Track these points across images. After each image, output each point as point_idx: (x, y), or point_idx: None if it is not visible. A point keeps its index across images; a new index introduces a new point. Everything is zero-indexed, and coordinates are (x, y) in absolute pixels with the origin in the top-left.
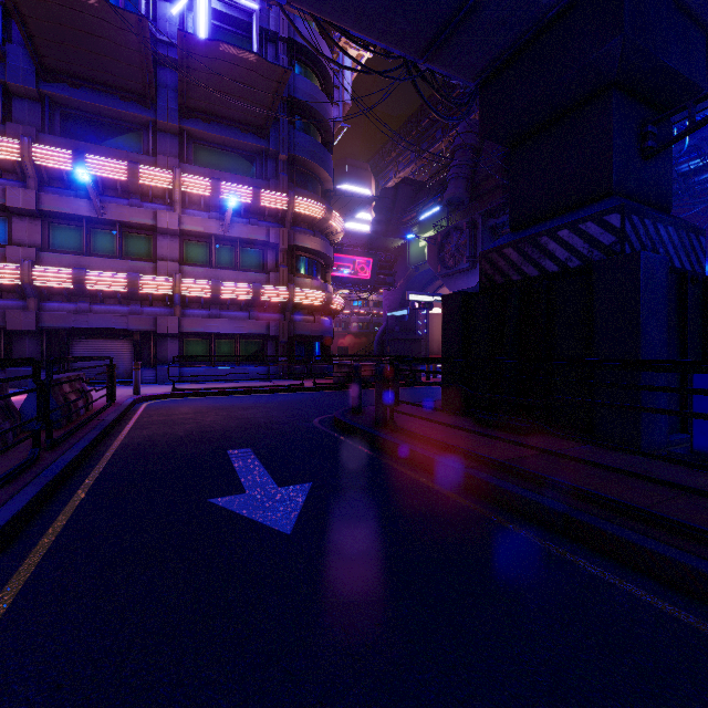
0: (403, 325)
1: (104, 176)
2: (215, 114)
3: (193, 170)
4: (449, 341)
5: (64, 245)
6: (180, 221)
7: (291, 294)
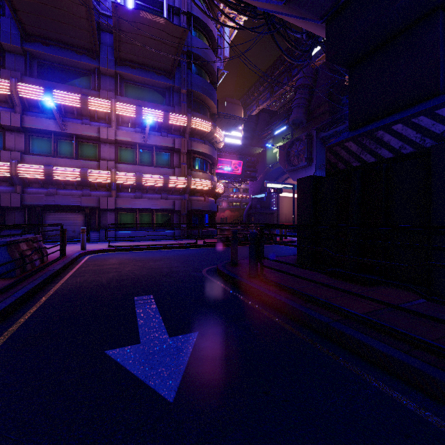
0: (262, 204)
1: (65, 104)
2: (138, 63)
3: (124, 100)
4: (302, 212)
5: (40, 150)
6: (116, 134)
7: (189, 182)
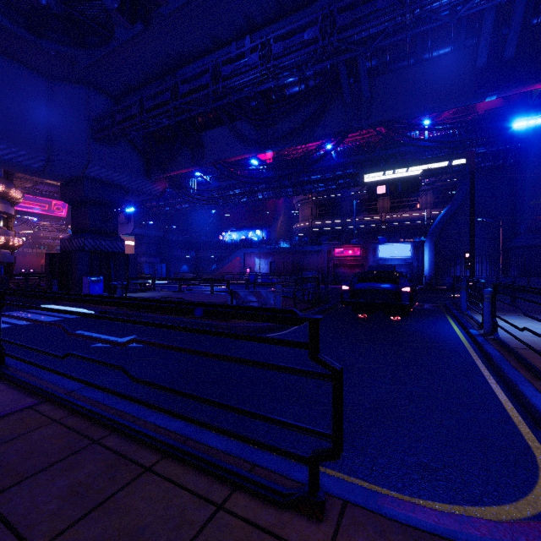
0: None
1: None
2: None
3: None
4: (47, 269)
5: None
6: None
7: None
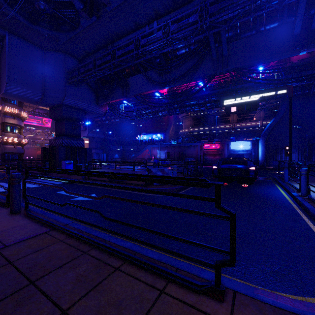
0: None
1: None
2: None
3: None
4: (42, 156)
5: None
6: None
7: (3, 139)
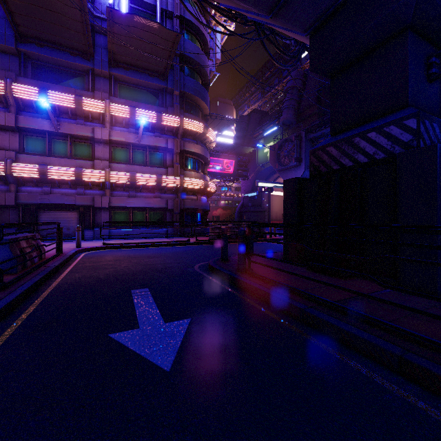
0: (253, 202)
1: (60, 104)
2: (132, 64)
3: (118, 101)
4: (288, 211)
5: (34, 149)
6: (110, 134)
7: (182, 182)
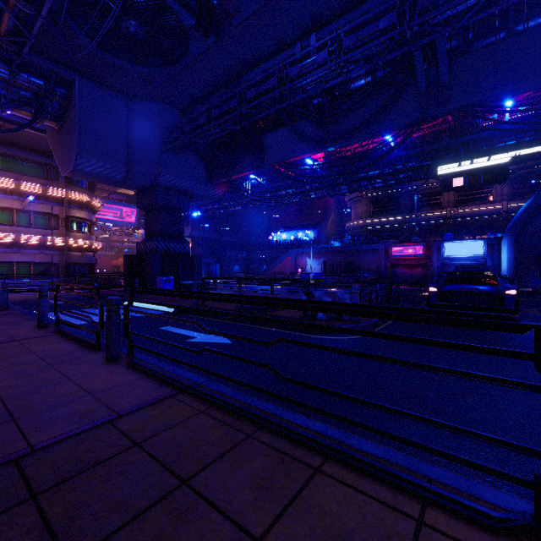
0: None
1: None
2: (17, 145)
3: (1, 173)
4: (125, 269)
5: None
6: None
7: (67, 242)
